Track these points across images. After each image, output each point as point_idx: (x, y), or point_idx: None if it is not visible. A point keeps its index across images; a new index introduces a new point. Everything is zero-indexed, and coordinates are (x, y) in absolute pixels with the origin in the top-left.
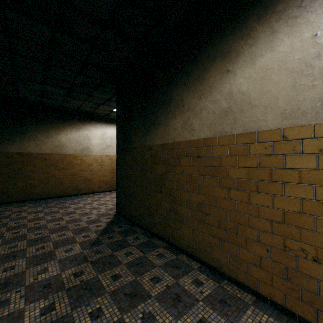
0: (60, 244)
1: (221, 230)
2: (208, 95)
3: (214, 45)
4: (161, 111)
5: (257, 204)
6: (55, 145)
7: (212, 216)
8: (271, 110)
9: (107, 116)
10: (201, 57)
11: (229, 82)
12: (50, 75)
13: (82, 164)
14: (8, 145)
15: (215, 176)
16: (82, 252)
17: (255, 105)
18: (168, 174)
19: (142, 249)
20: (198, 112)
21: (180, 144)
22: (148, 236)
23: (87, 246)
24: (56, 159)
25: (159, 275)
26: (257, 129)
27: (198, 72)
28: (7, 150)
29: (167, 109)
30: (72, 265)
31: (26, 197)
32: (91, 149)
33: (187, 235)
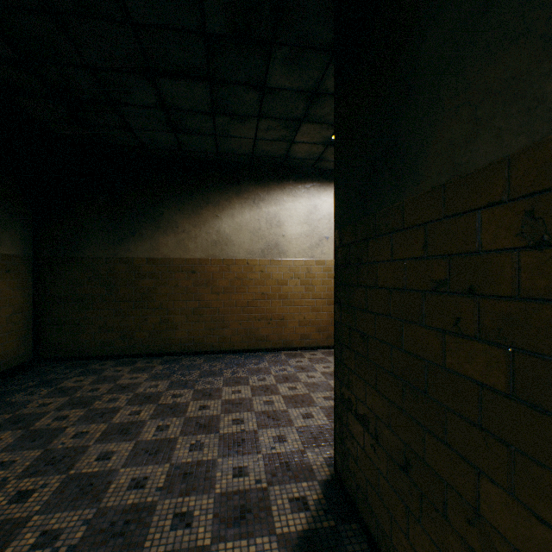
0: None
1: None
2: None
3: None
4: None
5: None
6: (211, 240)
7: None
8: None
9: (320, 166)
10: None
11: None
12: (139, 21)
13: (264, 281)
14: (133, 244)
15: None
16: None
17: None
18: None
19: None
20: None
21: None
22: None
23: None
24: (213, 271)
25: None
26: None
27: None
28: (131, 253)
29: None
30: None
31: (161, 347)
32: (282, 247)
33: None
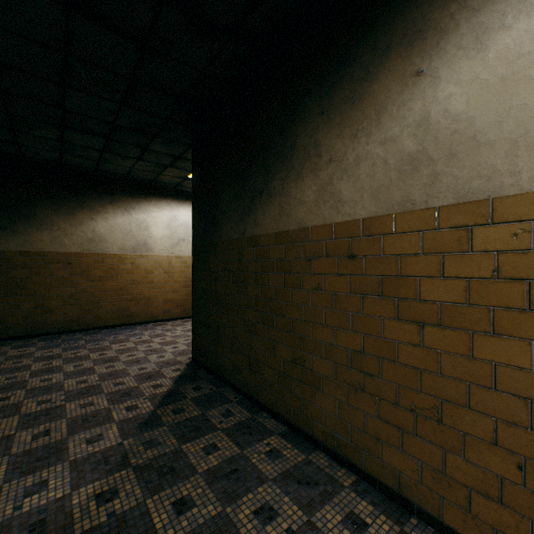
0: (80, 424)
1: (402, 411)
2: (372, 129)
3: (387, 24)
4: (274, 169)
5: (492, 361)
6: (87, 237)
7: (383, 379)
8: (530, 148)
9: (179, 188)
10: (357, 53)
11: (423, 95)
12: (70, 110)
13: (135, 271)
14: (3, 238)
15: (389, 297)
16: (121, 443)
17: (485, 141)
18: (288, 291)
19: (238, 438)
20: (351, 165)
21: (314, 231)
22: (250, 409)
23: (131, 430)
24: (89, 263)
25: (272, 502)
26: (492, 193)
27: (350, 84)
28: (1, 246)
29: (287, 164)
30: (96, 475)
31: (36, 329)
32: (150, 245)
33: (328, 413)
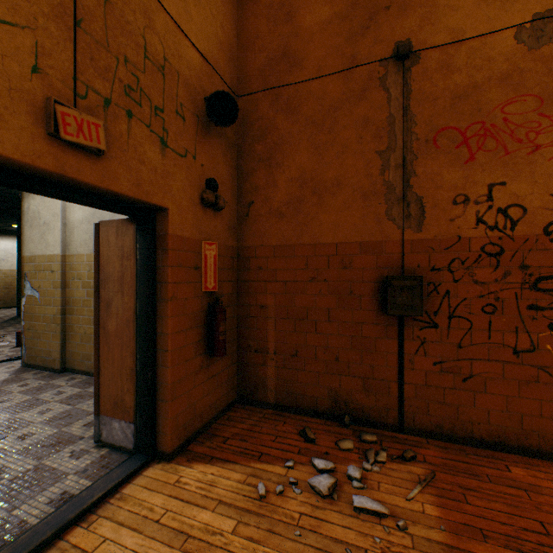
0: None
1: None
2: None
3: None
4: None
5: None
6: None
7: None
8: None
9: (0, 228)
10: None
11: None
12: None
13: None
14: None
15: None
16: None
17: None
18: None
19: None
20: None
21: None
22: None
23: None
24: None
25: None
26: None
27: None
28: None
29: None
30: None
31: None
32: None
33: None
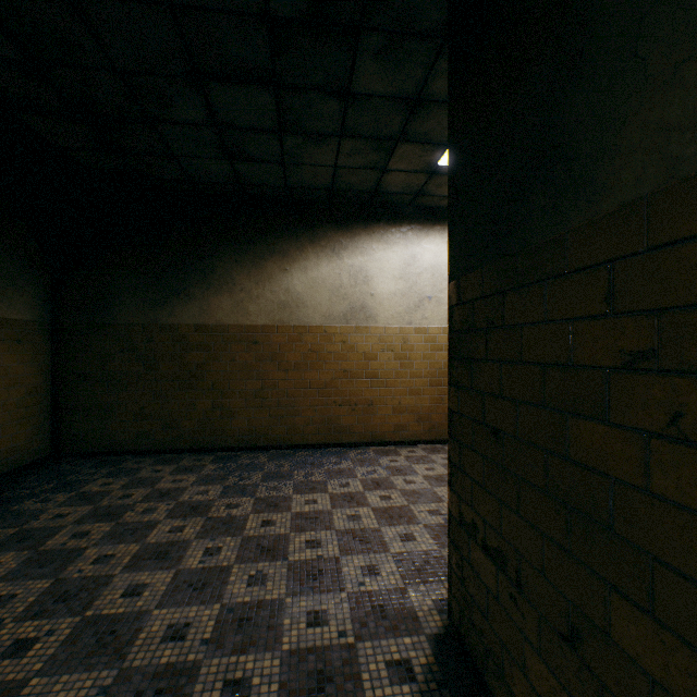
0: None
1: None
2: None
3: None
4: None
5: None
6: (277, 301)
7: None
8: None
9: (420, 204)
10: None
11: None
12: (180, 2)
13: (347, 355)
14: (177, 307)
15: None
16: None
17: None
18: None
19: None
20: None
21: None
22: None
23: None
24: (281, 342)
25: None
26: None
27: None
28: (175, 318)
29: None
30: None
31: (213, 441)
32: (371, 311)
33: None
